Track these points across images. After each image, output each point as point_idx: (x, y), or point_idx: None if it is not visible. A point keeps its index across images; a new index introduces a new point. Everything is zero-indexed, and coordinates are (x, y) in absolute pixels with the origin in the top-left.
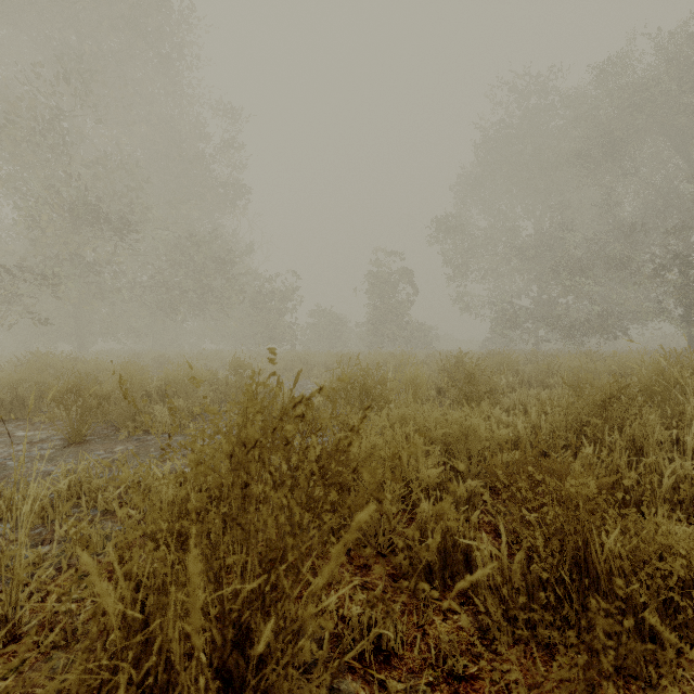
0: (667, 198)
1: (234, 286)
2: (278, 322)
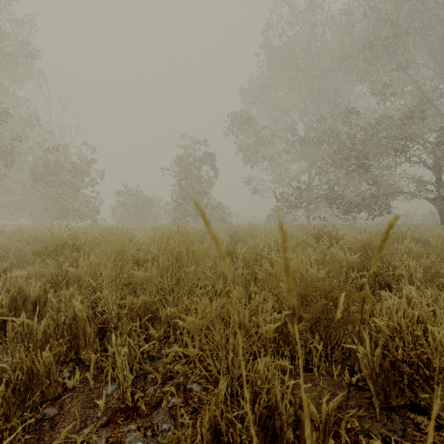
0: (426, 95)
1: (1, 149)
2: (75, 196)
